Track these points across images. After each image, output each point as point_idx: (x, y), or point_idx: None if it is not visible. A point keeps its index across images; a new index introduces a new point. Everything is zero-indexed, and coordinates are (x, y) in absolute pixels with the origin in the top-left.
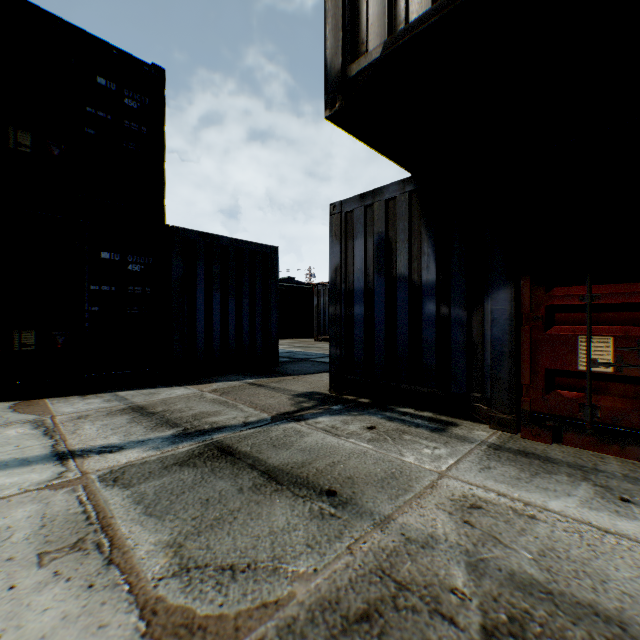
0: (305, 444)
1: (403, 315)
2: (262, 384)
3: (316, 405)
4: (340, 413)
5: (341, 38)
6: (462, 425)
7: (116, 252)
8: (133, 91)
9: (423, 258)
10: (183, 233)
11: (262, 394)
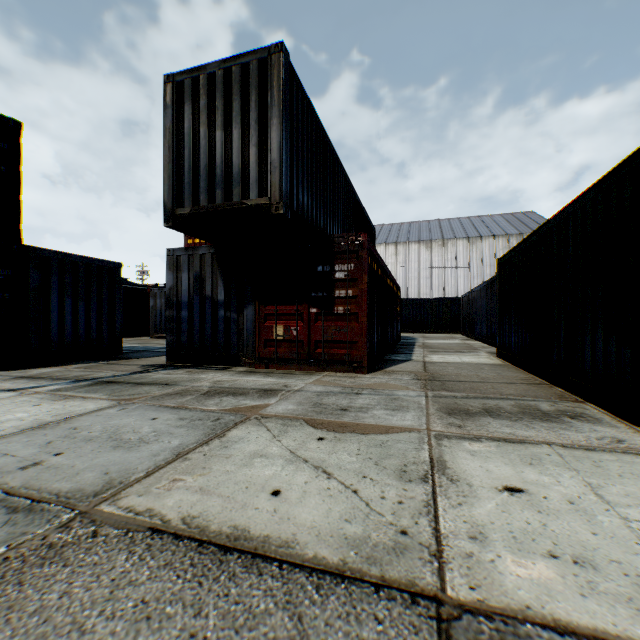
0: (154, 377)
1: (209, 317)
2: (115, 363)
3: (158, 368)
4: (173, 369)
5: (172, 195)
6: (235, 368)
7: None
8: None
9: (219, 288)
10: (39, 251)
11: (118, 367)
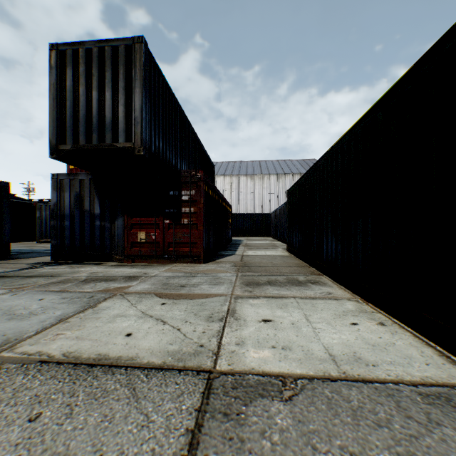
0: (41, 272)
1: (88, 225)
2: (5, 262)
3: (44, 265)
4: (57, 265)
5: (56, 134)
6: (108, 263)
7: None
8: None
9: (95, 204)
10: None
11: (8, 265)
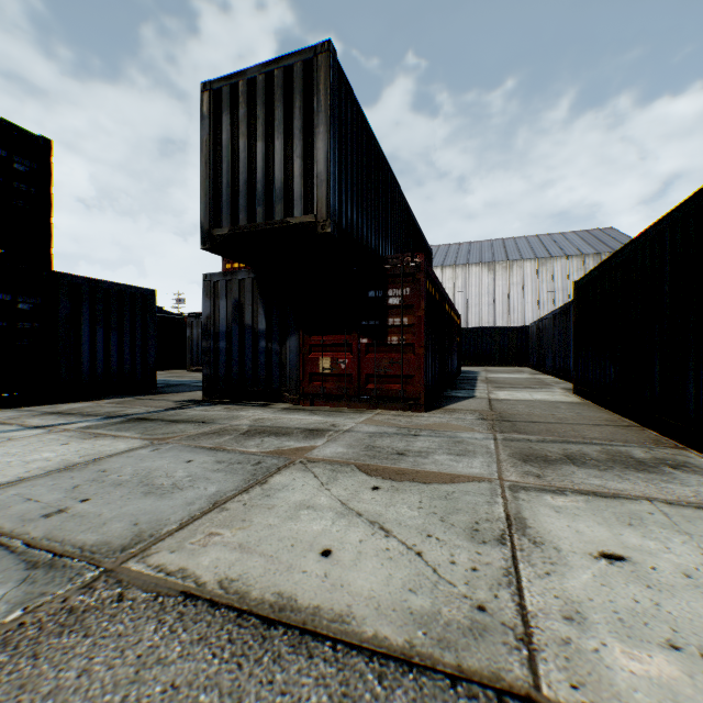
0: (189, 414)
1: (249, 348)
2: (148, 398)
3: (194, 404)
4: (210, 405)
5: (209, 214)
6: (277, 404)
7: (8, 293)
8: (23, 157)
9: (259, 316)
10: (70, 278)
11: (152, 402)
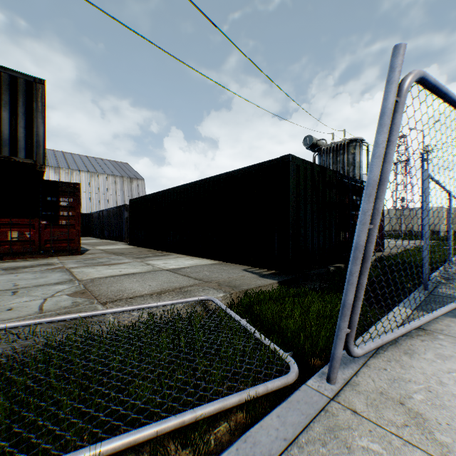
0: None
1: None
2: None
3: None
4: None
5: None
6: None
7: None
8: None
9: None
10: None
11: None
